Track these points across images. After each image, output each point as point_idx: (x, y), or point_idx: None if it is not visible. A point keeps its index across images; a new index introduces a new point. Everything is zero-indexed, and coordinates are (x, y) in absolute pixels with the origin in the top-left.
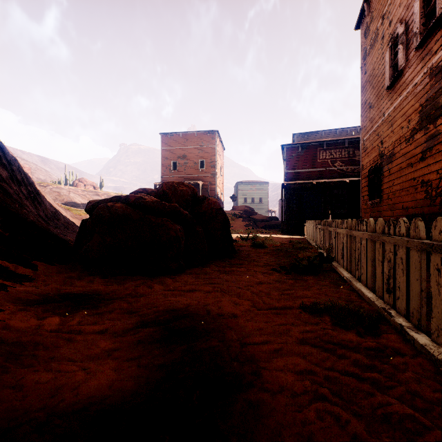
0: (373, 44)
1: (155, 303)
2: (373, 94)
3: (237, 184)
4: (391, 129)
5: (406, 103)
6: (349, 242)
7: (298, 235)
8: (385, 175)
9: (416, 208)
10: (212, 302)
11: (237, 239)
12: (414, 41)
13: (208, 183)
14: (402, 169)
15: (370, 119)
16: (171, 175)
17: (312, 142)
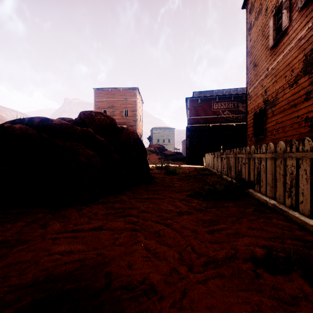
0: (258, 16)
1: (29, 260)
2: (257, 55)
3: (152, 129)
4: (275, 79)
5: (290, 56)
6: (271, 167)
7: (199, 165)
8: (269, 117)
9: (300, 140)
10: (119, 254)
11: (153, 168)
12: (298, 3)
13: (131, 127)
14: (286, 110)
15: (255, 75)
16: None
17: (208, 96)
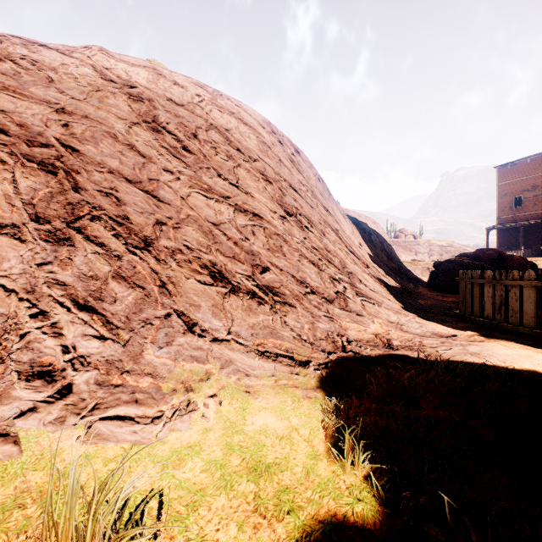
0: None
1: None
2: None
3: None
4: None
5: None
6: None
7: None
8: None
9: None
10: None
11: None
12: None
13: None
14: None
15: None
16: (512, 214)
17: None
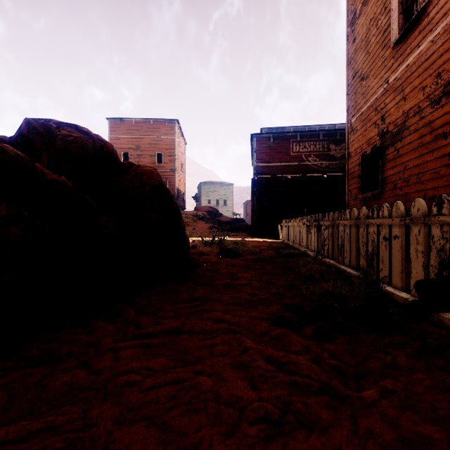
0: None
1: None
2: (367, 61)
3: (200, 184)
4: (402, 95)
5: (433, 50)
6: None
7: (272, 238)
8: (390, 158)
9: None
10: None
11: (199, 244)
12: None
13: (167, 179)
14: (425, 145)
15: (362, 94)
16: None
17: (285, 132)
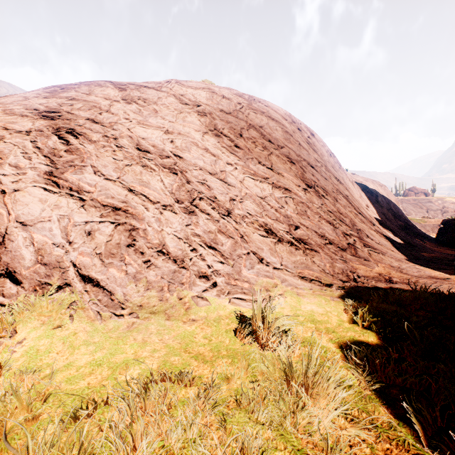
0: None
1: None
2: None
3: None
4: None
5: None
6: None
7: None
8: None
9: None
10: None
11: None
12: None
13: None
14: None
15: None
16: None
17: None
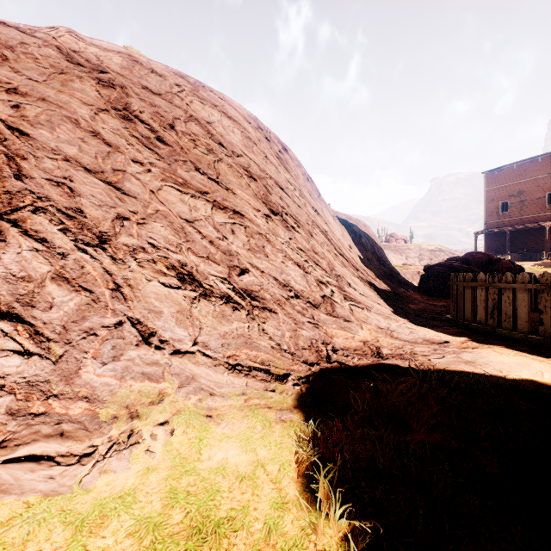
0: None
1: None
2: None
3: None
4: None
5: None
6: None
7: None
8: None
9: None
10: None
11: None
12: None
13: None
14: None
15: None
16: (499, 219)
17: None
